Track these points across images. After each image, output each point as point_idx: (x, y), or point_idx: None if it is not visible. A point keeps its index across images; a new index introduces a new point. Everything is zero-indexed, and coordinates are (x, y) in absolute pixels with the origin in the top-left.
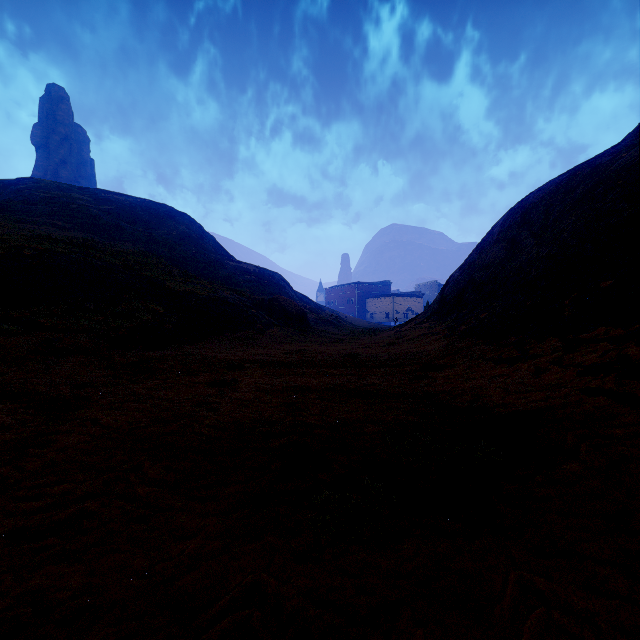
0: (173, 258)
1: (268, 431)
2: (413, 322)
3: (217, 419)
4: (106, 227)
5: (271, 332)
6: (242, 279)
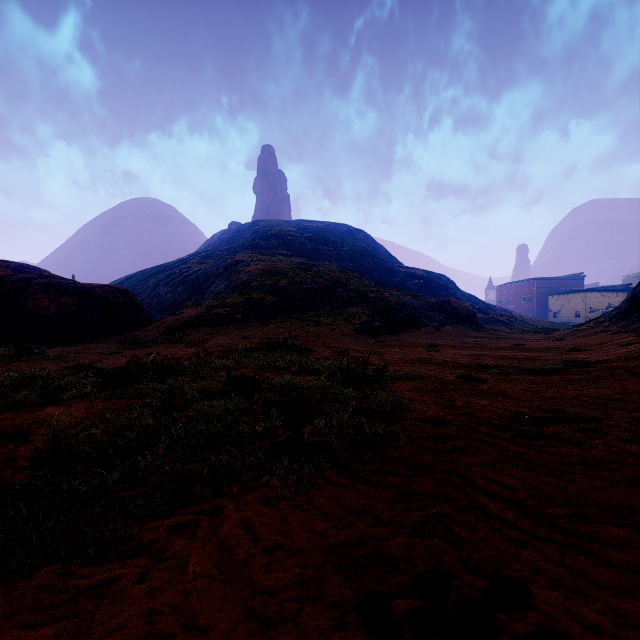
0: (357, 270)
1: (467, 362)
2: (594, 321)
3: (442, 359)
4: (310, 251)
5: (446, 329)
6: (412, 284)
